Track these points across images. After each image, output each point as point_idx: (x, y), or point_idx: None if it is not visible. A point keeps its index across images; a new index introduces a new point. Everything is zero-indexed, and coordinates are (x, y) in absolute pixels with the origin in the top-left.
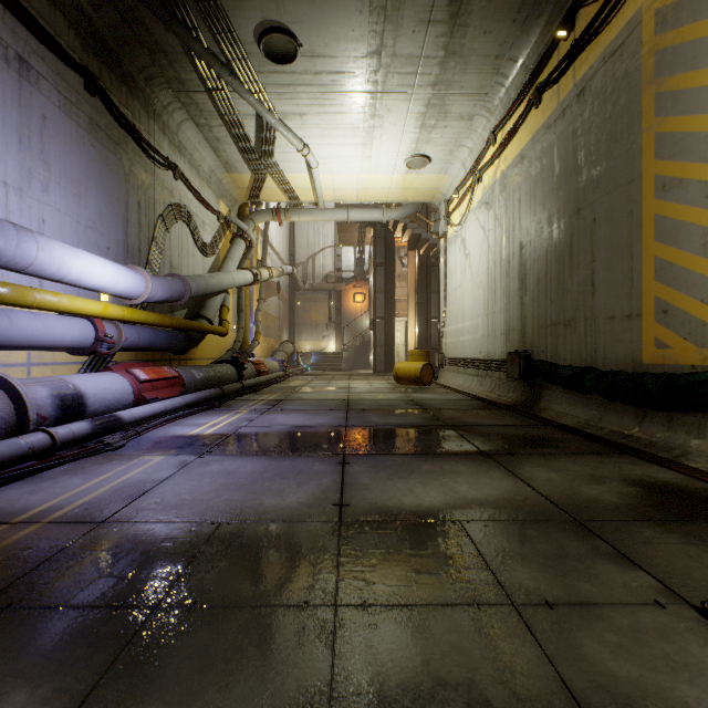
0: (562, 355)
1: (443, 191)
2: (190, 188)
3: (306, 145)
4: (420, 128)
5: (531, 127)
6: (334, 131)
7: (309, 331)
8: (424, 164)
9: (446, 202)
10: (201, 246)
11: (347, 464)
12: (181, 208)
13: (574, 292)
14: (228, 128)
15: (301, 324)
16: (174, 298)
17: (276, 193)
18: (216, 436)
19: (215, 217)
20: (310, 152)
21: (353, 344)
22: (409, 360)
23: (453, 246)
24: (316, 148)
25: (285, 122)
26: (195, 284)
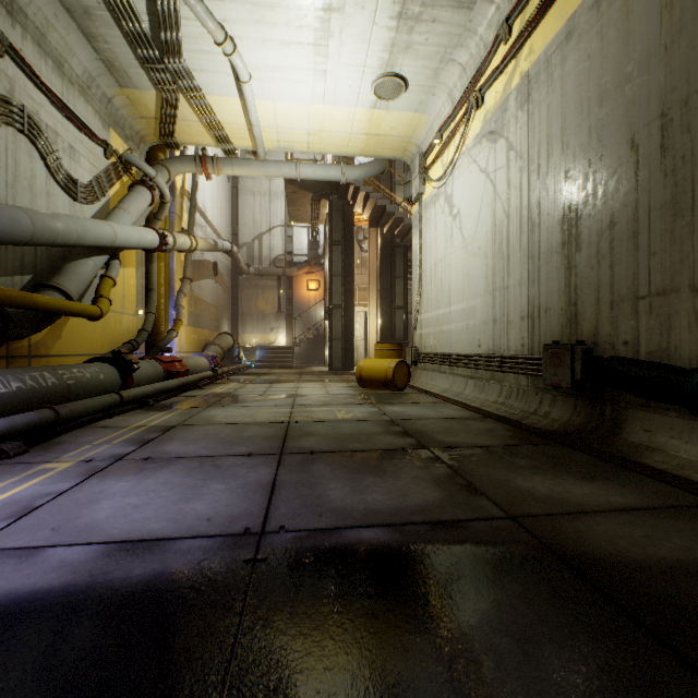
0: (687, 349)
1: (417, 142)
2: (38, 83)
3: (231, 39)
4: (398, 20)
5: None
6: (271, 11)
7: (255, 322)
8: (398, 91)
9: (422, 155)
10: (66, 182)
11: None
12: (13, 106)
13: None
14: None
15: (245, 314)
16: None
17: (197, 130)
18: None
19: (99, 149)
20: (236, 49)
21: (306, 337)
22: (376, 355)
23: (431, 209)
24: (247, 48)
25: None
26: None
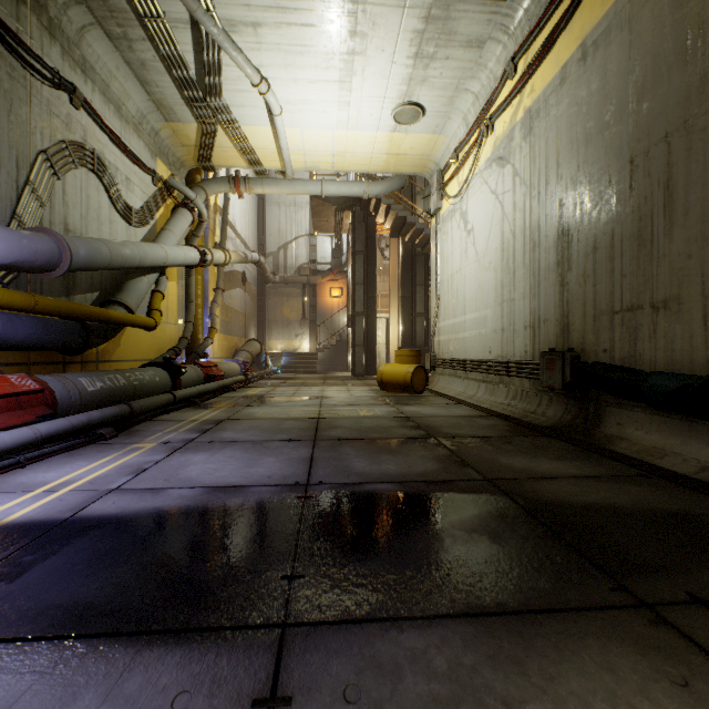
0: (648, 356)
1: (435, 159)
2: (103, 127)
3: (266, 80)
4: (415, 59)
5: (581, 28)
6: (301, 57)
7: (280, 329)
8: (416, 117)
9: (440, 172)
10: (124, 210)
11: (283, 707)
12: (86, 150)
13: (677, 255)
14: (154, 45)
15: (271, 321)
16: (33, 263)
17: (232, 154)
18: (15, 532)
19: (148, 177)
20: (270, 89)
21: (329, 343)
22: (396, 361)
23: (448, 223)
24: (279, 86)
25: (234, 37)
26: (84, 249)
